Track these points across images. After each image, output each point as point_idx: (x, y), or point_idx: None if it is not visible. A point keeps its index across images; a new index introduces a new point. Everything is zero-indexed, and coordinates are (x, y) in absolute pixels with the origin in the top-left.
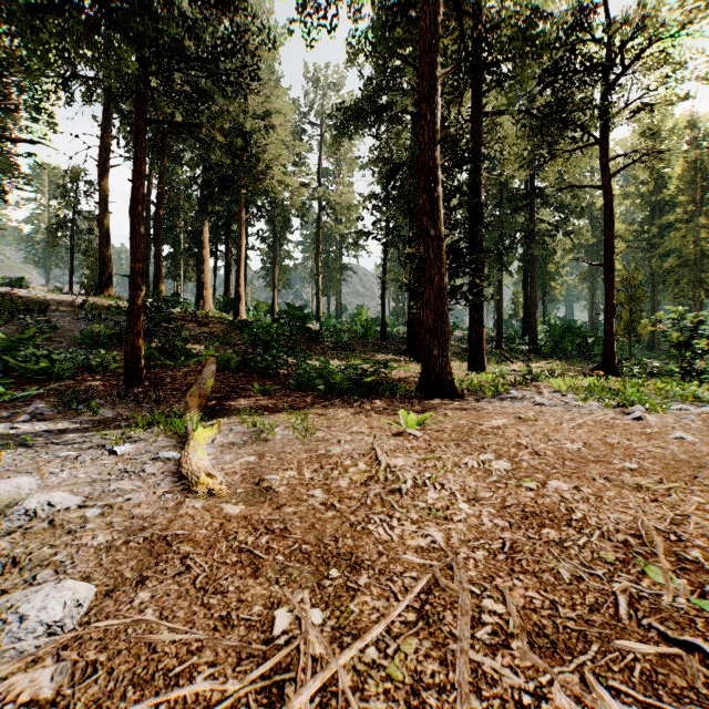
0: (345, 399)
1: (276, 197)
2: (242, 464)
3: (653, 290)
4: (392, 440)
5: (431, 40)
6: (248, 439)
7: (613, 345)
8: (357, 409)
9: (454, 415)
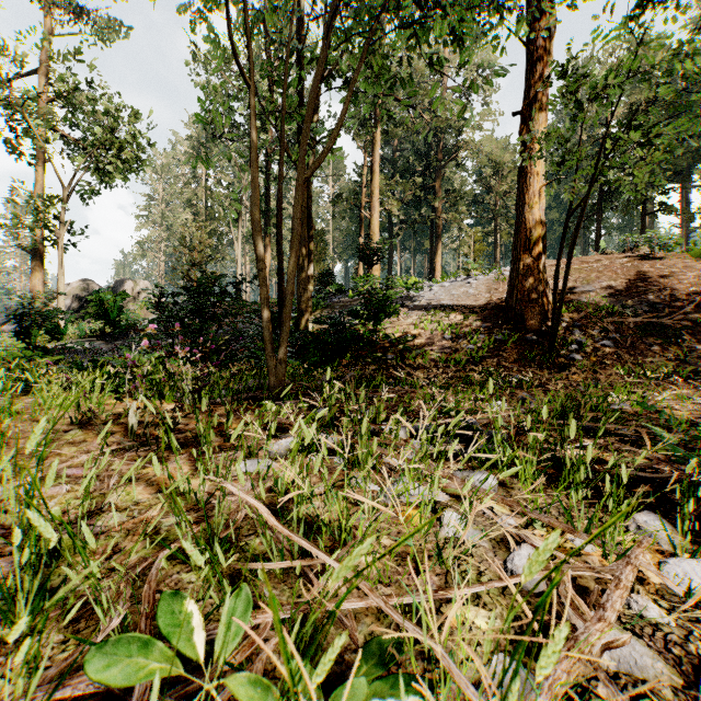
0: None
1: None
2: None
3: None
4: None
5: None
6: None
7: None
8: None
9: None
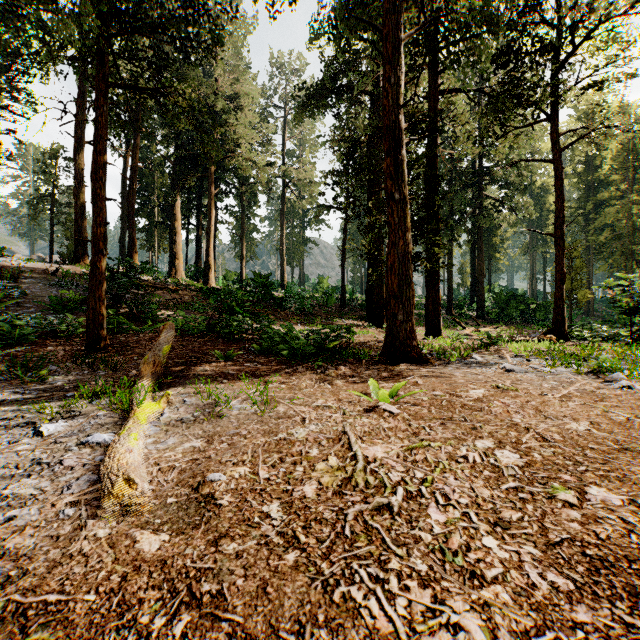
0: (308, 365)
1: (243, 174)
2: (185, 451)
3: (588, 261)
4: (365, 418)
5: (396, 1)
6: (200, 414)
7: (563, 310)
8: (321, 376)
9: (426, 384)
